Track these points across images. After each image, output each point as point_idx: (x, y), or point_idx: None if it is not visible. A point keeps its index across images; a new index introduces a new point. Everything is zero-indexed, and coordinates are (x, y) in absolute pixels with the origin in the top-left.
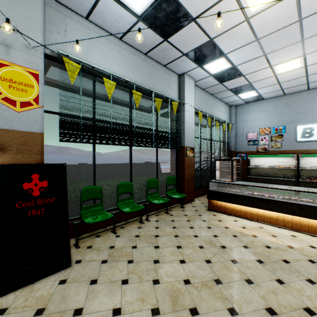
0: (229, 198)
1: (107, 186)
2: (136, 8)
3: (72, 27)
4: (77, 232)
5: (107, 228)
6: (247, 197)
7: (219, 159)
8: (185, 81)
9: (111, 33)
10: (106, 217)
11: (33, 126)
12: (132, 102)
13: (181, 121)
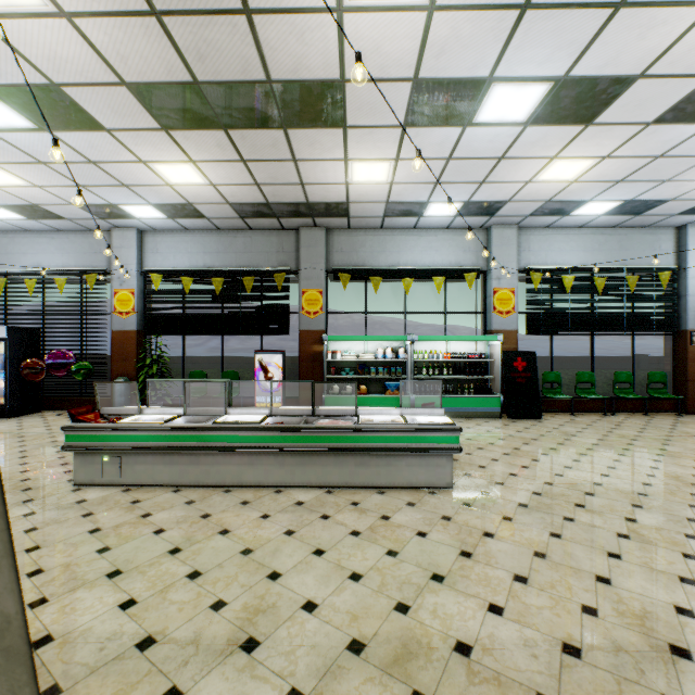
0: None
1: (563, 375)
2: (596, 213)
3: (533, 242)
4: (541, 404)
5: (565, 413)
6: None
7: None
8: (689, 235)
9: (569, 227)
10: (565, 397)
11: (511, 326)
12: (592, 288)
13: (680, 294)
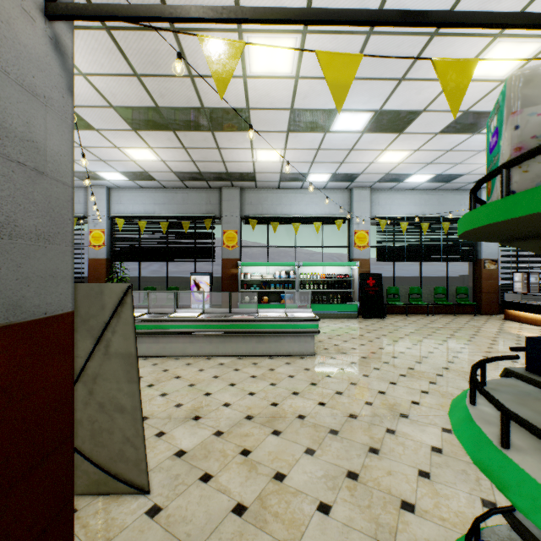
0: (521, 307)
1: (402, 289)
2: (420, 181)
3: (381, 199)
4: (385, 309)
5: (402, 315)
6: (536, 306)
7: (516, 271)
8: (483, 196)
9: (405, 189)
10: (401, 303)
11: (366, 256)
12: (420, 231)
13: None
